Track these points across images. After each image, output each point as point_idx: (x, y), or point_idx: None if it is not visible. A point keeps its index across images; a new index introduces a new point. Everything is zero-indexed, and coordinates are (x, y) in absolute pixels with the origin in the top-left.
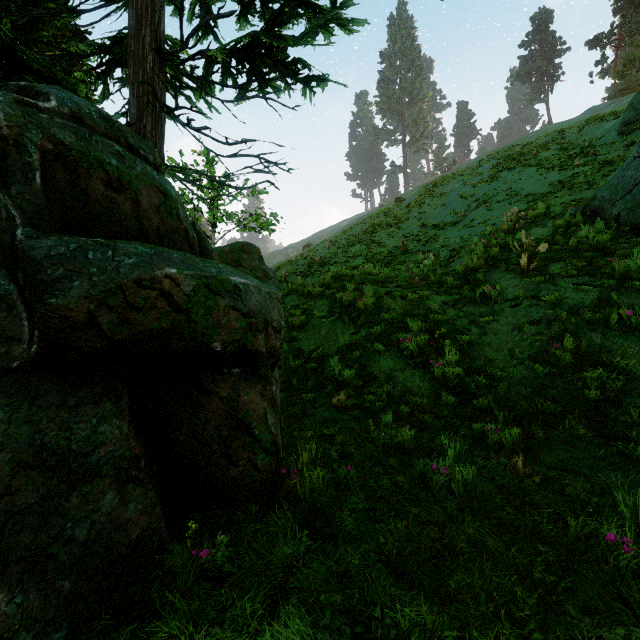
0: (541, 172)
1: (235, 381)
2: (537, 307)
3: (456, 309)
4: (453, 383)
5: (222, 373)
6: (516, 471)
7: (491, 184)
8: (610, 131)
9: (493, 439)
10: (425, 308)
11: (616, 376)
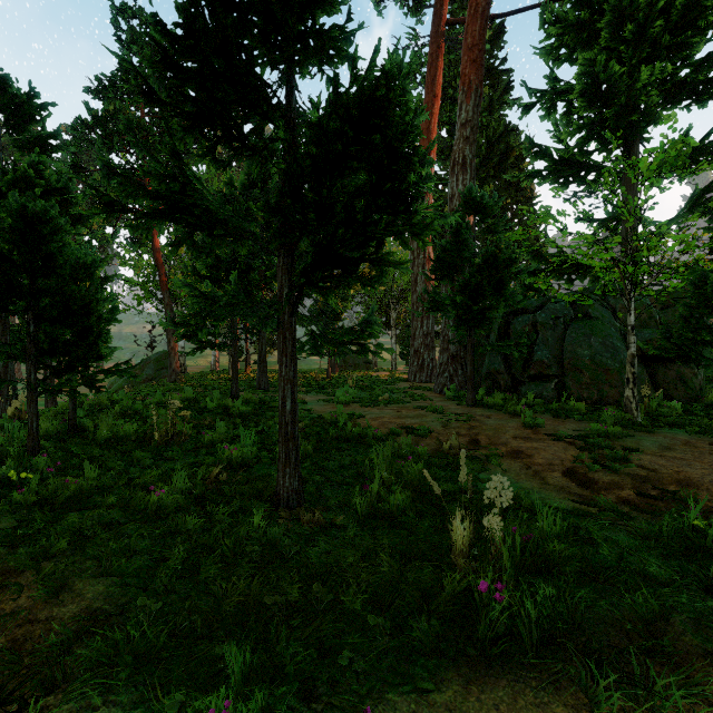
0: None
1: (679, 366)
2: None
3: None
4: None
5: (674, 364)
6: None
7: None
8: None
9: None
10: None
11: None
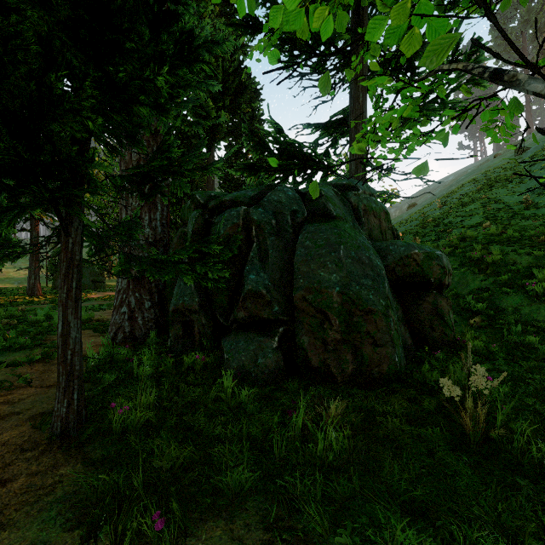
0: None
1: (435, 296)
2: None
3: None
4: None
5: (429, 292)
6: None
7: None
8: None
9: None
10: None
11: None
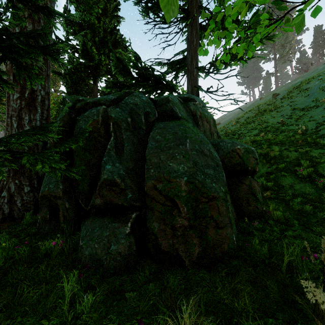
0: None
1: (250, 180)
2: None
3: None
4: None
5: (246, 177)
6: None
7: None
8: None
9: None
10: (309, 156)
11: None
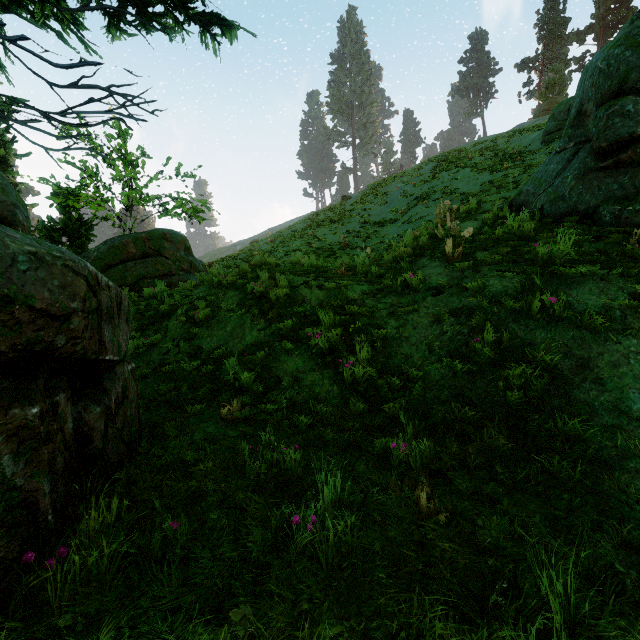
0: (475, 173)
1: None
2: (459, 296)
3: (376, 300)
4: (364, 386)
5: None
6: (419, 507)
7: (430, 184)
8: (535, 140)
9: (398, 460)
10: (343, 299)
11: (540, 374)
